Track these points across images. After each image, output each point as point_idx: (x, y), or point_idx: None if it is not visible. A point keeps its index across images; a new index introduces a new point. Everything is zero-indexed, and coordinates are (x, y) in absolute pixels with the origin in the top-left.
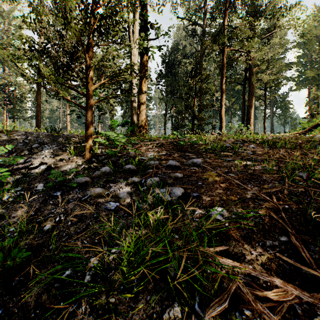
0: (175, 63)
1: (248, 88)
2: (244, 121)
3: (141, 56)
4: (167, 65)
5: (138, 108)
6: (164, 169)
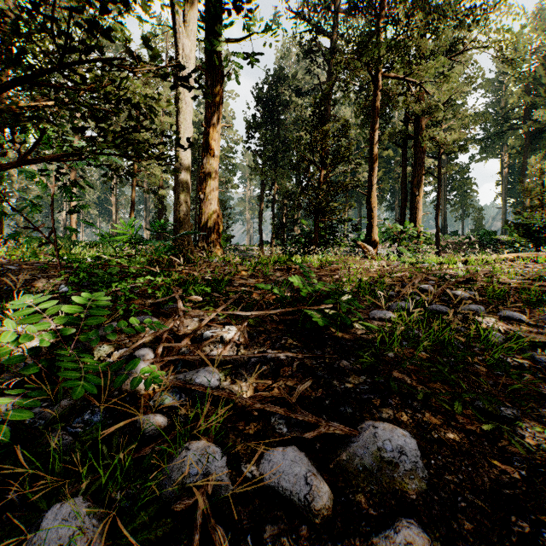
0: (280, 103)
1: (414, 153)
2: (397, 212)
3: (208, 74)
4: (265, 106)
5: (201, 187)
6: (249, 535)
